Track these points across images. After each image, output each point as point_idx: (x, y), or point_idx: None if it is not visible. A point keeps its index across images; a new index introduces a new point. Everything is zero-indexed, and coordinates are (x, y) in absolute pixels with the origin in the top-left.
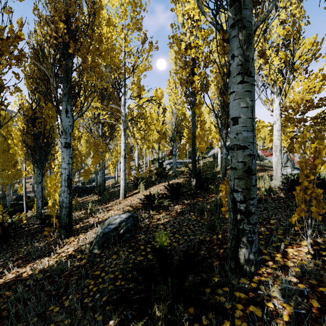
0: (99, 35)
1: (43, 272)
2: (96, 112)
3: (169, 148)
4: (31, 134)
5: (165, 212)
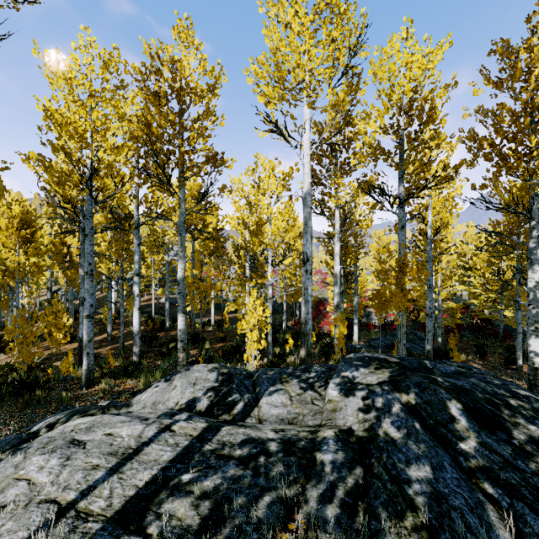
0: None
1: None
2: None
3: None
4: None
5: None
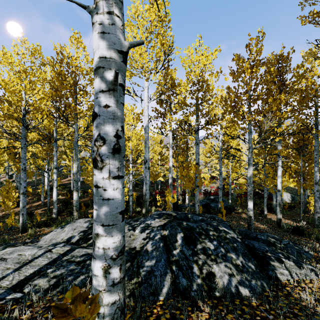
0: None
1: None
2: None
3: None
4: None
5: None
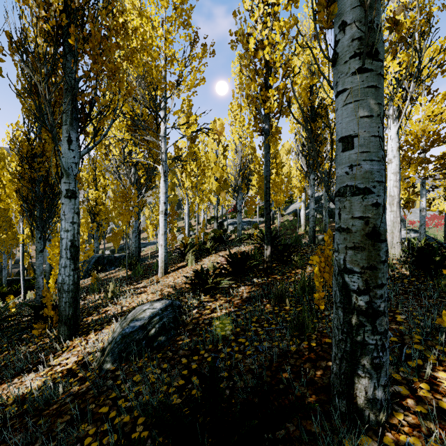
0: (123, 25)
1: (20, 401)
2: (125, 149)
3: (232, 202)
4: (27, 179)
5: (224, 298)
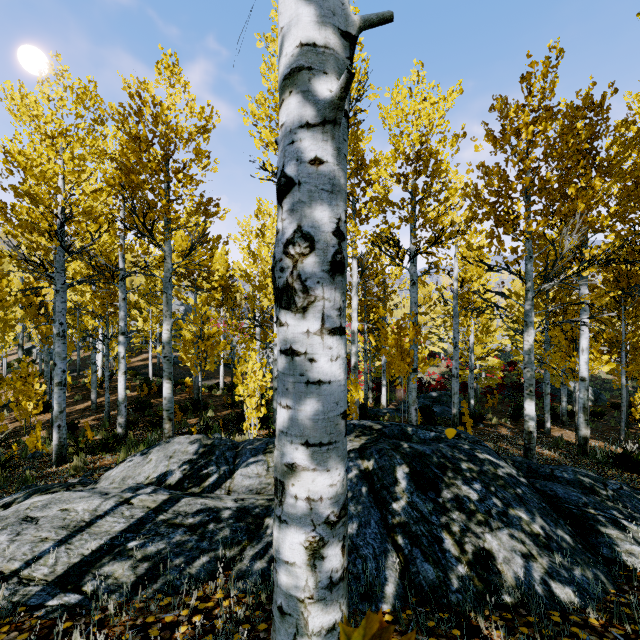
0: None
1: None
2: None
3: None
4: None
5: None
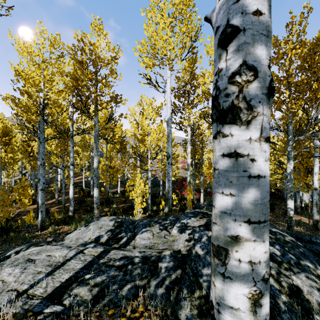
0: None
1: None
2: None
3: None
4: None
5: None
